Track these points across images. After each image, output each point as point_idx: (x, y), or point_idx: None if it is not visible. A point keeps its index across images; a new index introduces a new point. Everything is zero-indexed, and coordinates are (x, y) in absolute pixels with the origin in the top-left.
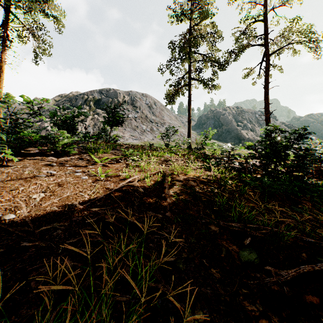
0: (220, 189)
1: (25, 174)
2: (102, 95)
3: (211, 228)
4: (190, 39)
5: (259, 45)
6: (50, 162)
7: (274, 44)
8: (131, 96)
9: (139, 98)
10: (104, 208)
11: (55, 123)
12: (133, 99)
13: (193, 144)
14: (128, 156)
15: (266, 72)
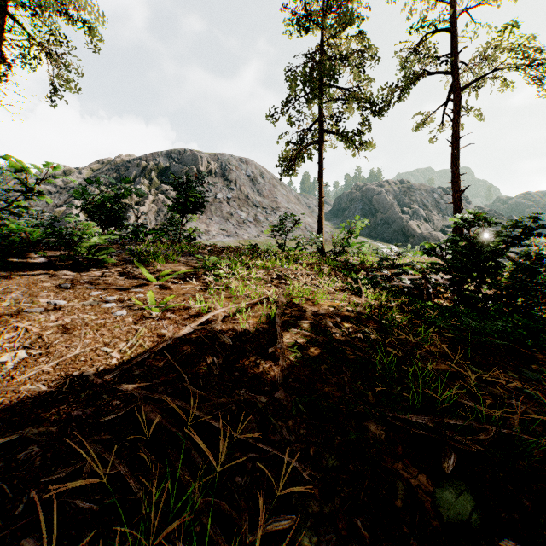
0: (380, 332)
1: (3, 307)
2: (171, 160)
3: (369, 428)
4: (321, 62)
5: (443, 72)
6: (61, 281)
7: (469, 70)
8: (222, 162)
9: (235, 166)
10: (146, 383)
11: (85, 208)
12: (225, 168)
13: (327, 244)
14: (210, 268)
15: (454, 120)
